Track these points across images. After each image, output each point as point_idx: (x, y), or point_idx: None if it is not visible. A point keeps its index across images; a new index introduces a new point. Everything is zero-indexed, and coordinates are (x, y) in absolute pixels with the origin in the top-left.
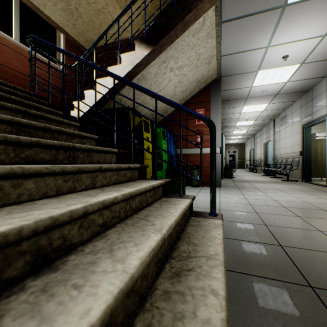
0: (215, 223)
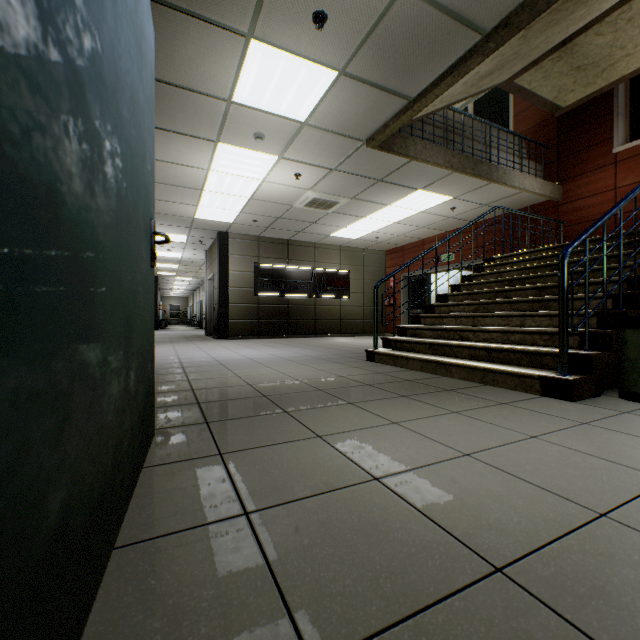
0: (528, 371)
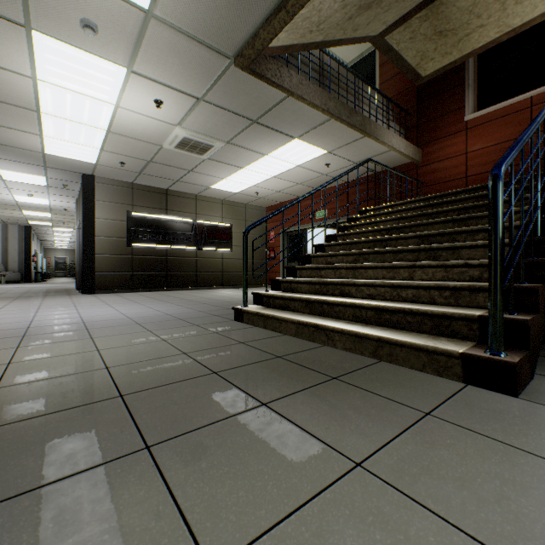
0: (441, 345)
